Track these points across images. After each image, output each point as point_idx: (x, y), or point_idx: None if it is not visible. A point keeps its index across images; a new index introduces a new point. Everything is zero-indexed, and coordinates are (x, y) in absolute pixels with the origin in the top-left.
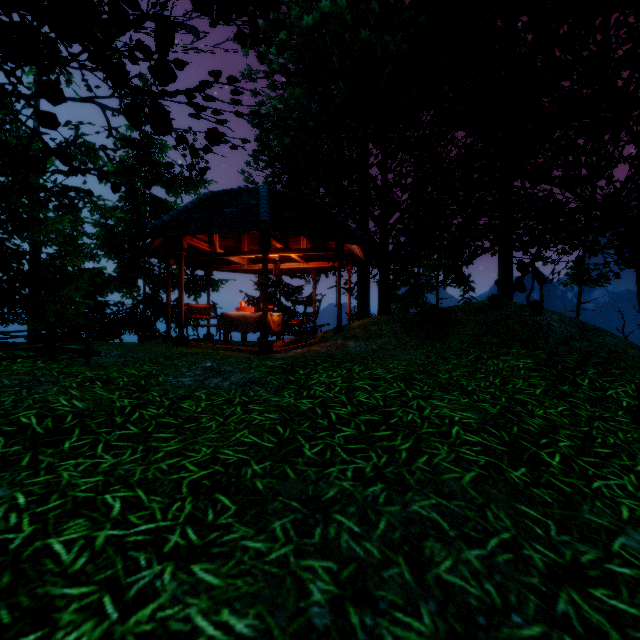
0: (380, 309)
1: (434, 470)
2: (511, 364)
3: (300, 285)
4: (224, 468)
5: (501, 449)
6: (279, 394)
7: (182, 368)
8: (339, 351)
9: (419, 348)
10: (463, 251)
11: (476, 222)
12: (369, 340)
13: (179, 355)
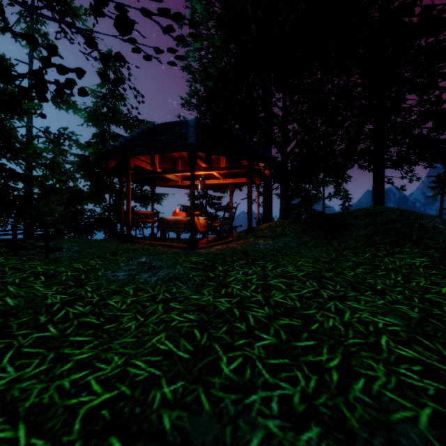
0: (281, 214)
1: (378, 404)
2: (407, 262)
3: (220, 197)
4: (131, 389)
5: (445, 369)
6: (199, 291)
7: (121, 263)
8: (252, 248)
9: (319, 246)
10: (344, 170)
11: (356, 147)
12: (275, 239)
13: (123, 251)
